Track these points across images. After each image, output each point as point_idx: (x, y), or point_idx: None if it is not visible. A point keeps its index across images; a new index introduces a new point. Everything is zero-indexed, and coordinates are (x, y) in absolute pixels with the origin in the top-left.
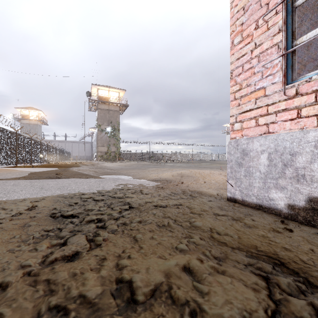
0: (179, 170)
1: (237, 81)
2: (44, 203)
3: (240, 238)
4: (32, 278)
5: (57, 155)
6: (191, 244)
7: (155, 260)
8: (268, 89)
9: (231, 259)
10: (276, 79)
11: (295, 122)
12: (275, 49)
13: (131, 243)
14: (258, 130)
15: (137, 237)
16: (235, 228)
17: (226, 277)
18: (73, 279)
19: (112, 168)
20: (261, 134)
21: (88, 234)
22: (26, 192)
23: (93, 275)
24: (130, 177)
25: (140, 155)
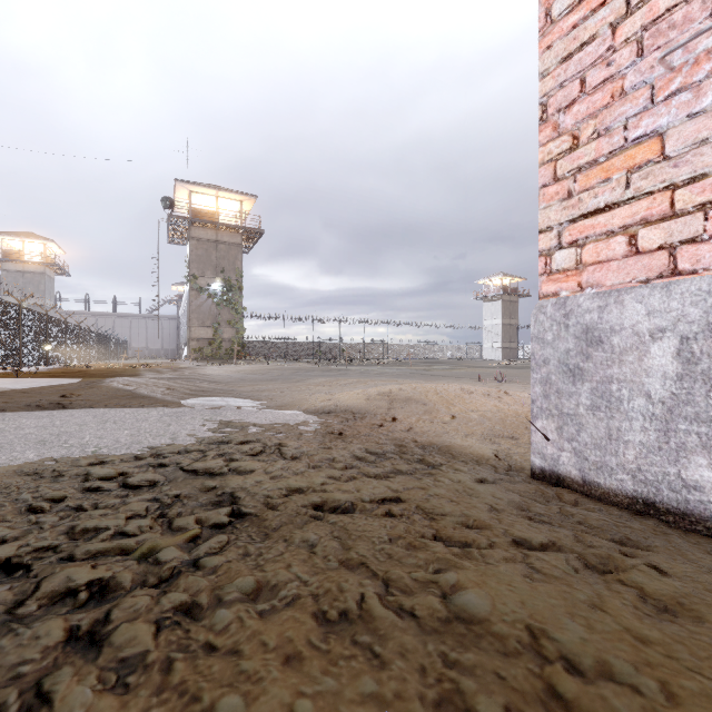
0: (382, 383)
1: (564, 126)
2: None
3: (677, 701)
4: None
5: (91, 348)
6: None
7: None
8: (673, 137)
9: None
10: (706, 101)
11: None
12: (702, 5)
13: None
14: (637, 267)
15: None
16: (622, 625)
17: None
18: None
19: (219, 378)
20: (649, 280)
21: (0, 697)
22: None
23: None
24: (260, 403)
25: (291, 348)
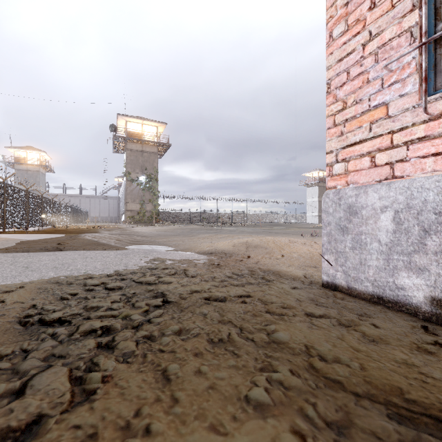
0: (242, 237)
1: (339, 96)
2: (19, 297)
3: (365, 370)
4: None
5: (67, 216)
6: (275, 388)
7: (204, 440)
8: (392, 106)
9: (362, 428)
10: (407, 89)
11: None
12: (406, 38)
13: (157, 388)
14: (375, 173)
15: (171, 370)
16: (349, 345)
17: None
18: None
19: (145, 234)
20: (380, 181)
21: (76, 364)
22: None
23: None
24: (171, 248)
25: (187, 216)
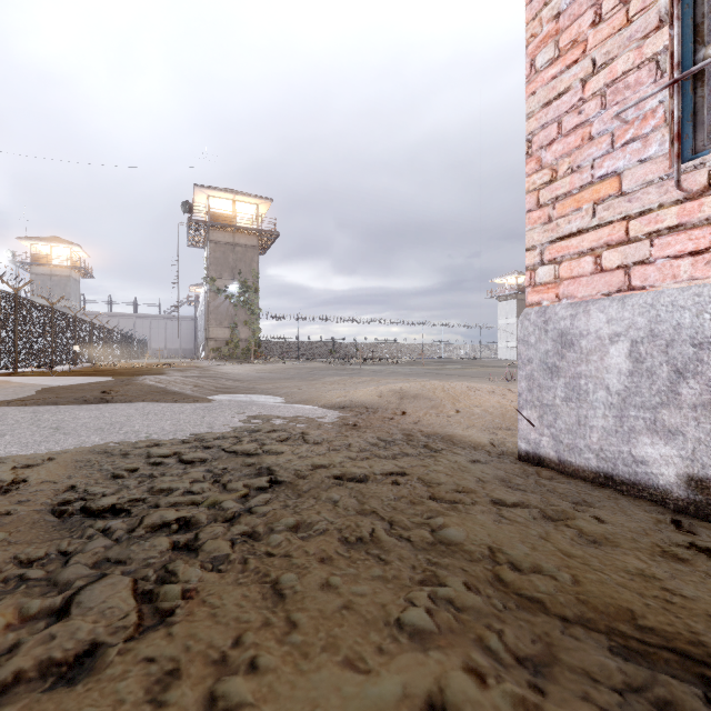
0: (394, 381)
1: (545, 161)
2: (48, 473)
3: (580, 584)
4: None
5: (115, 348)
6: (442, 609)
7: (336, 679)
8: (628, 177)
9: (570, 666)
10: (651, 150)
11: (707, 261)
12: (649, 72)
13: (264, 607)
14: (602, 282)
15: (285, 582)
16: (557, 547)
17: None
18: None
19: (239, 376)
20: (610, 294)
21: (143, 572)
22: (12, 440)
23: None
24: (280, 399)
25: (305, 348)
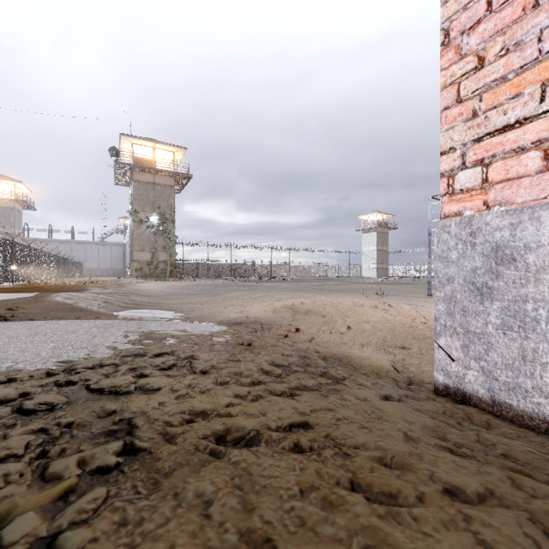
0: (286, 297)
1: (468, 47)
2: None
3: None
4: None
5: (52, 268)
6: None
7: None
8: None
9: None
10: None
11: None
12: None
13: None
14: None
15: None
16: None
17: None
18: None
19: (151, 292)
20: None
21: None
22: None
23: None
24: (181, 315)
25: (214, 268)
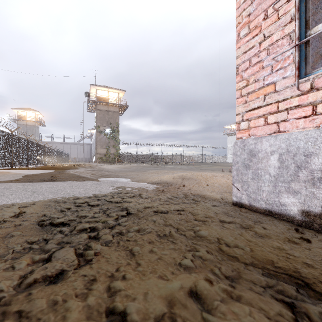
0: (180, 172)
1: (244, 77)
2: (34, 209)
3: (253, 251)
4: (0, 310)
5: (55, 157)
6: (197, 259)
7: (155, 282)
8: (278, 84)
9: (246, 279)
10: (288, 73)
11: (310, 120)
12: (286, 40)
13: (127, 258)
14: (267, 129)
15: (135, 250)
16: (245, 238)
17: (243, 305)
18: (52, 310)
19: (111, 170)
20: (271, 134)
21: (78, 246)
22: (16, 196)
23: (78, 304)
24: (129, 180)
25: (140, 157)
